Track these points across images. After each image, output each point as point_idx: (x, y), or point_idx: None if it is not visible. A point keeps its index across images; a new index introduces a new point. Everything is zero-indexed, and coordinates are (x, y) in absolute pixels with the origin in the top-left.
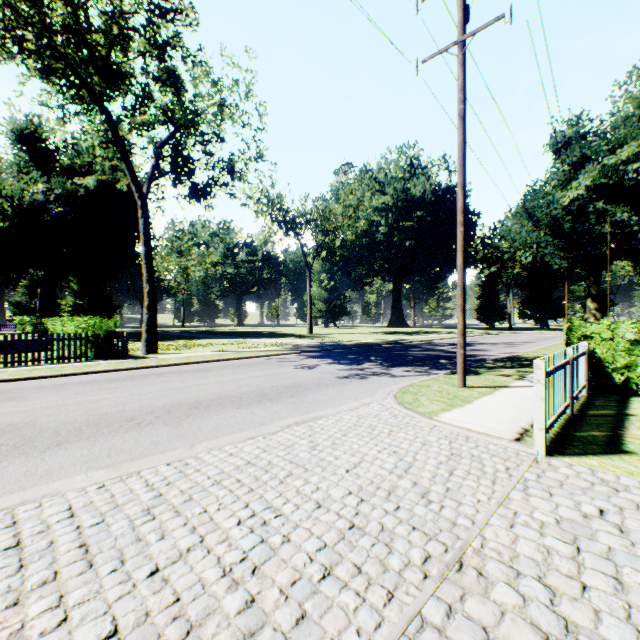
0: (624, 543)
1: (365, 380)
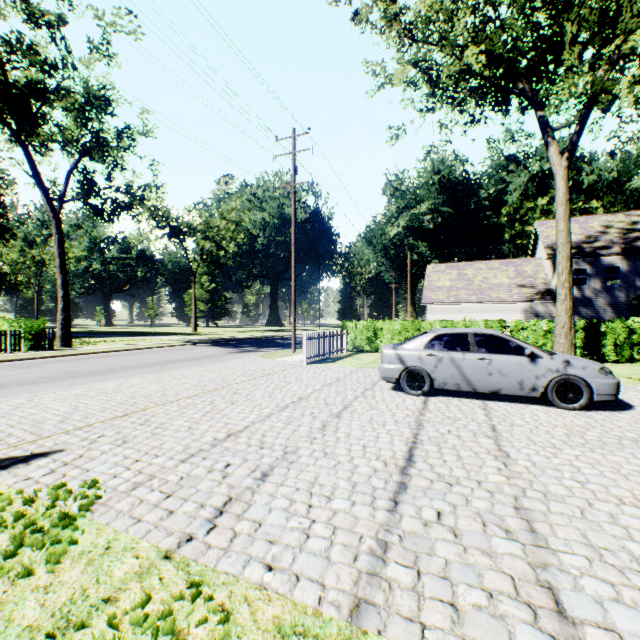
0: (308, 371)
1: (246, 353)
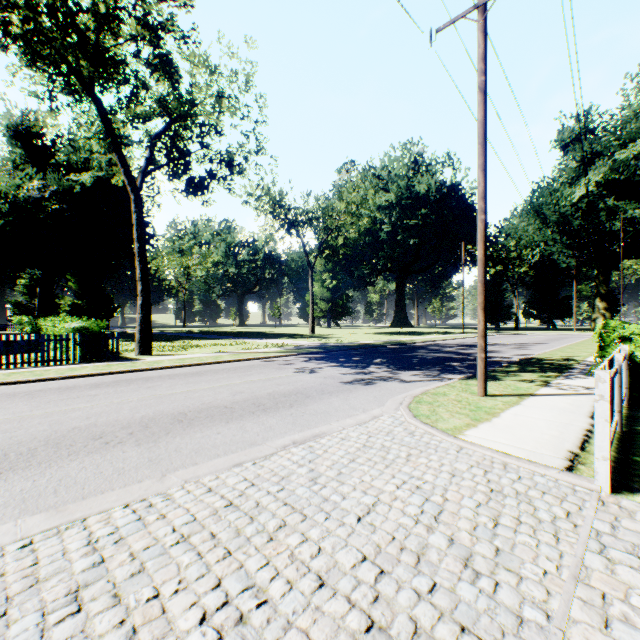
0: None
1: (372, 386)
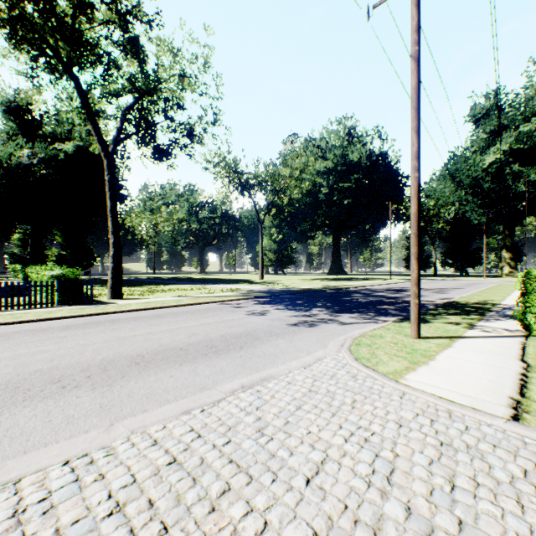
0: None
1: (315, 328)
